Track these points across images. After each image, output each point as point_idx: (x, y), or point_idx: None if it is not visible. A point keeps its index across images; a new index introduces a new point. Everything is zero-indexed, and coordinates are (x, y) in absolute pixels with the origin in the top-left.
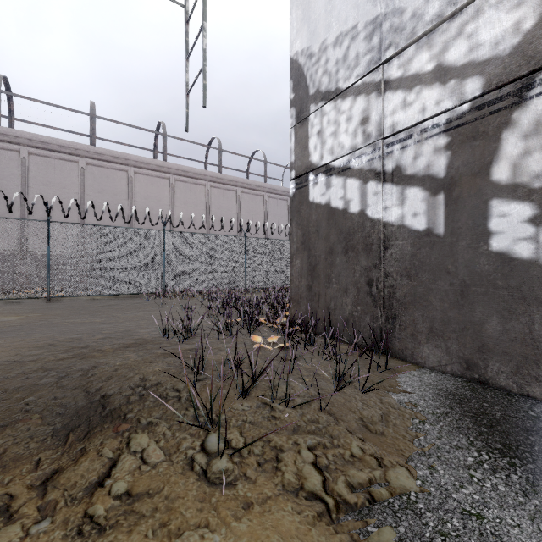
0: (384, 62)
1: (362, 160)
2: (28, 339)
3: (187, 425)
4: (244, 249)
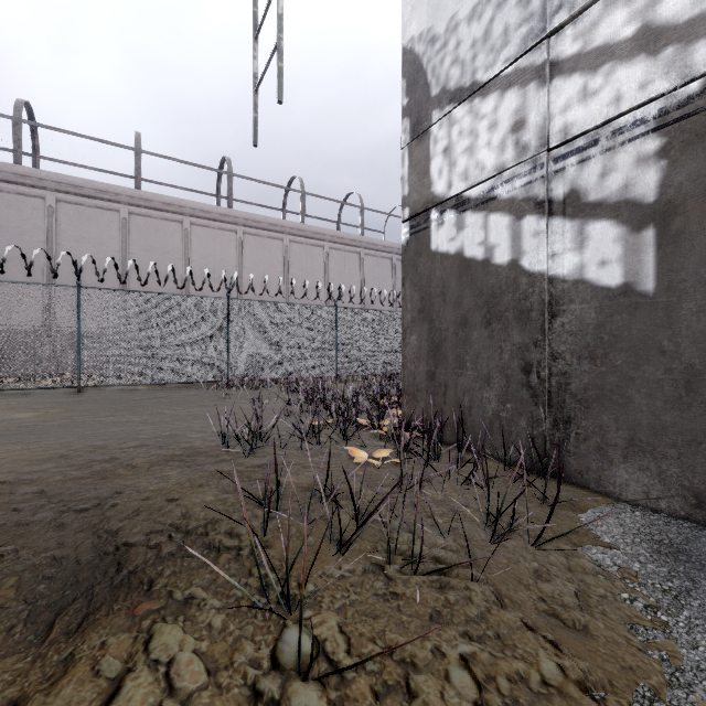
0: (549, 34)
1: (515, 185)
2: (34, 446)
3: (249, 608)
4: (334, 323)
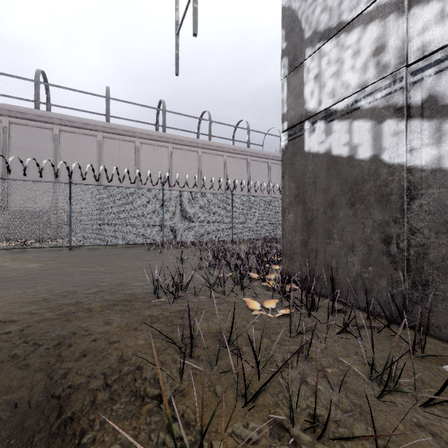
0: None
1: (376, 96)
2: (29, 291)
3: None
4: (231, 205)
